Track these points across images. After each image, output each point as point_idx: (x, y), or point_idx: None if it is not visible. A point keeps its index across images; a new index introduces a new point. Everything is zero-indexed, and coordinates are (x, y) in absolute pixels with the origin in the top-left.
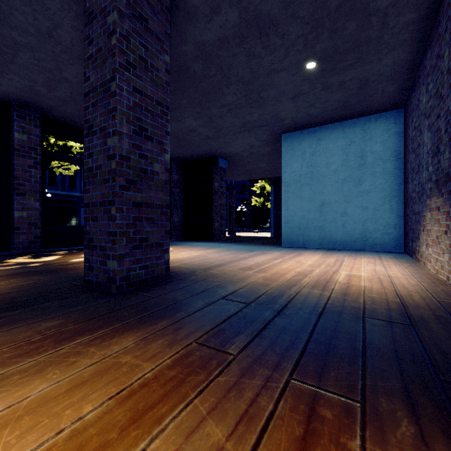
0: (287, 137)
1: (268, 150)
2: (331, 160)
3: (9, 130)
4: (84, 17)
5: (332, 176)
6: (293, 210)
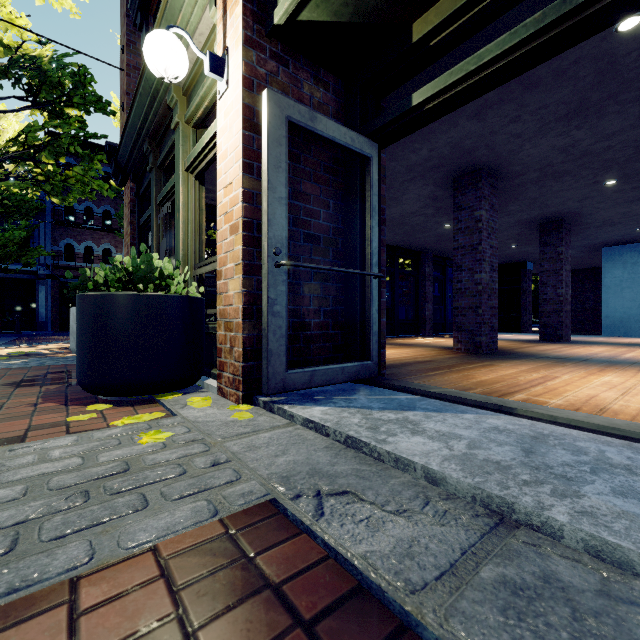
0: (608, 250)
1: (582, 255)
2: None
3: (420, 266)
4: (540, 243)
5: None
6: (614, 307)
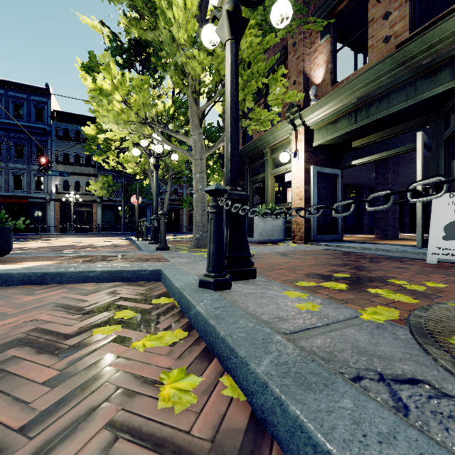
0: None
1: None
2: None
3: (360, 194)
4: None
5: None
6: None
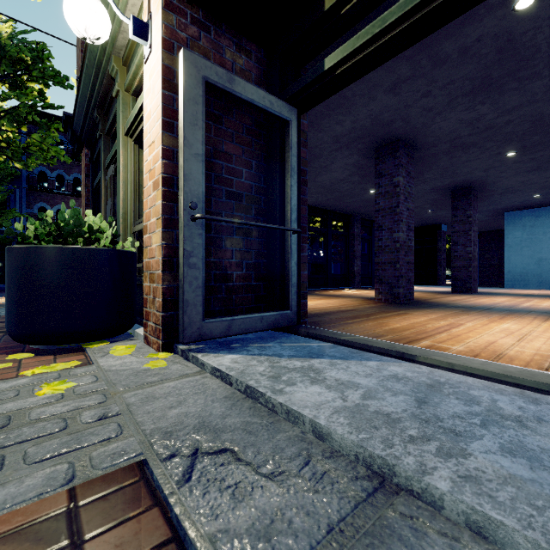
0: (510, 215)
1: (488, 219)
2: (547, 231)
3: (350, 228)
4: (452, 208)
5: (548, 241)
6: (515, 263)
